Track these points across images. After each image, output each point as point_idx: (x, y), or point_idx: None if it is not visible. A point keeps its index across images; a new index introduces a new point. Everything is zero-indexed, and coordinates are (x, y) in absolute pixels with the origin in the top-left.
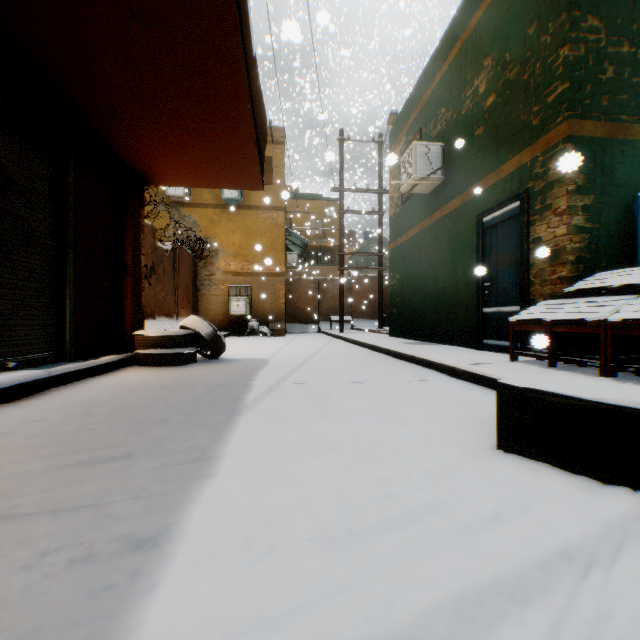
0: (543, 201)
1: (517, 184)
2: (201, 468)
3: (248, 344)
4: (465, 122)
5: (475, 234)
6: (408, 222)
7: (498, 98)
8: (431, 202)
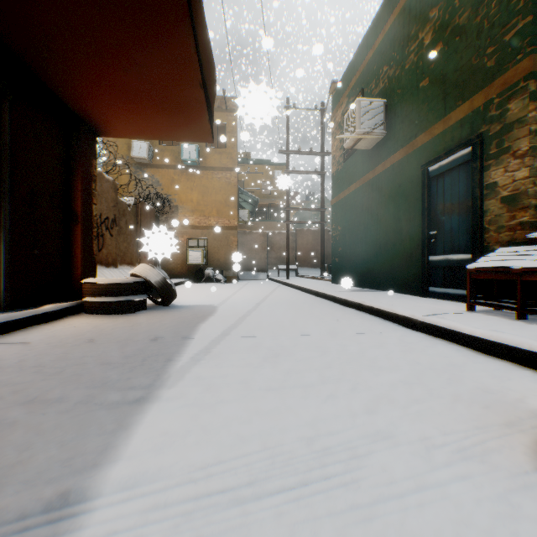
0: (499, 144)
1: (468, 130)
2: (51, 530)
3: (202, 290)
4: (409, 76)
5: (420, 184)
6: (350, 178)
7: (445, 47)
8: (373, 157)
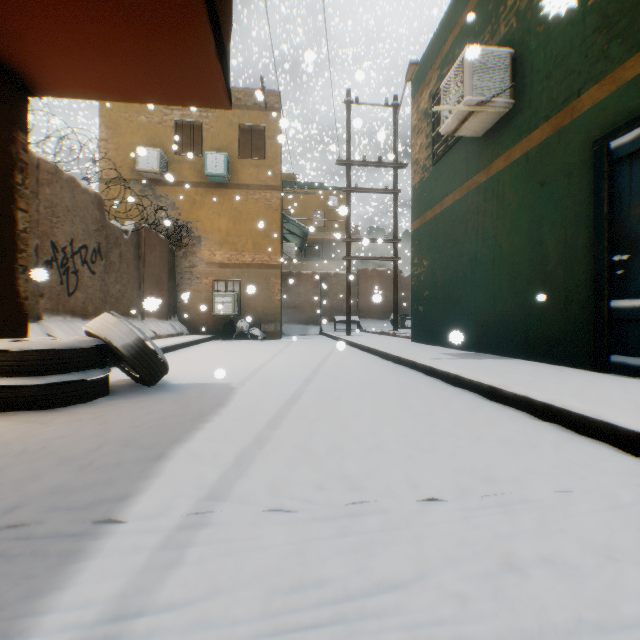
0: None
1: None
2: None
3: (227, 352)
4: None
5: (588, 175)
6: (443, 187)
7: None
8: (486, 148)
